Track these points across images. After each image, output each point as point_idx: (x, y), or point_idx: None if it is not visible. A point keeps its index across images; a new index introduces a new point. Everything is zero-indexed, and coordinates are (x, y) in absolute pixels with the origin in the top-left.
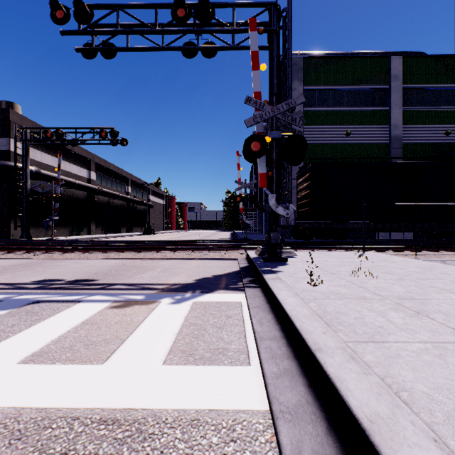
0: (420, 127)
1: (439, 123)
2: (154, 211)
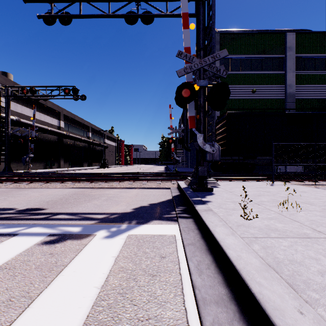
0: (308, 86)
1: (323, 83)
2: (109, 151)
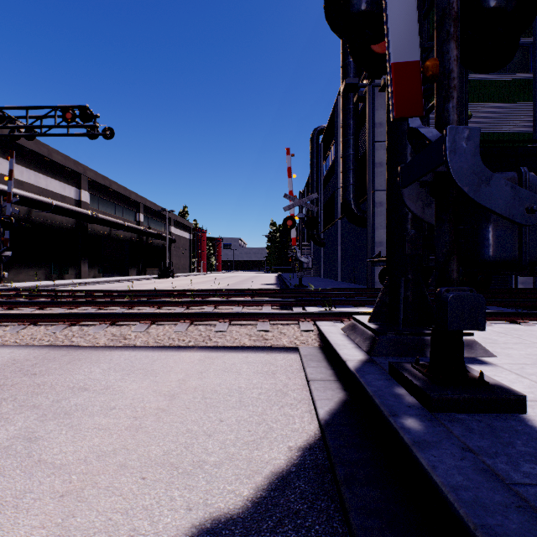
0: None
1: None
2: (177, 247)
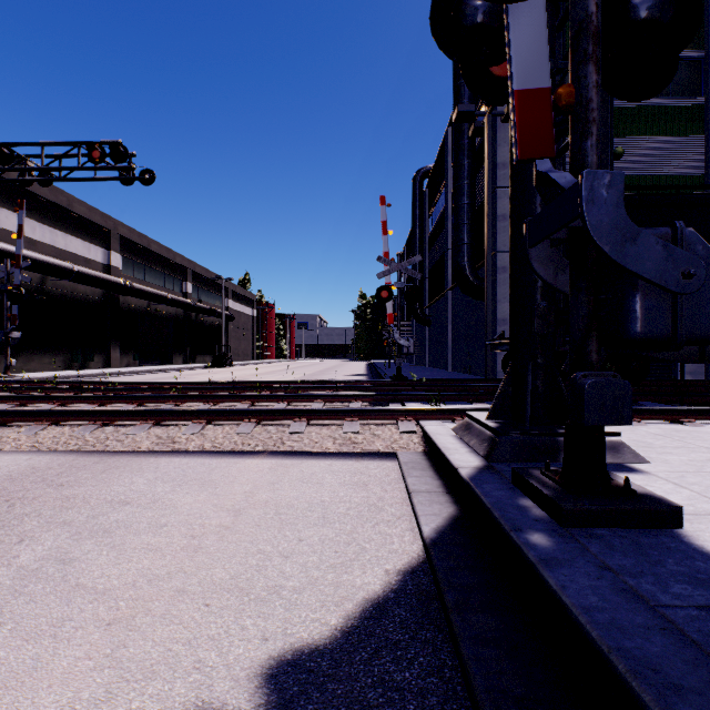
0: None
1: None
2: (237, 327)
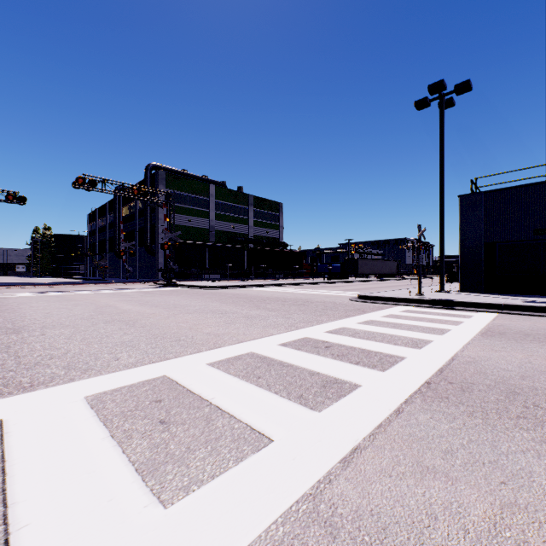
0: (223, 222)
1: (230, 222)
2: None
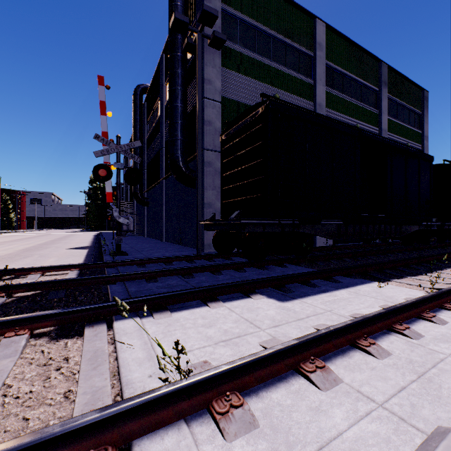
0: (338, 115)
1: (350, 115)
2: None
